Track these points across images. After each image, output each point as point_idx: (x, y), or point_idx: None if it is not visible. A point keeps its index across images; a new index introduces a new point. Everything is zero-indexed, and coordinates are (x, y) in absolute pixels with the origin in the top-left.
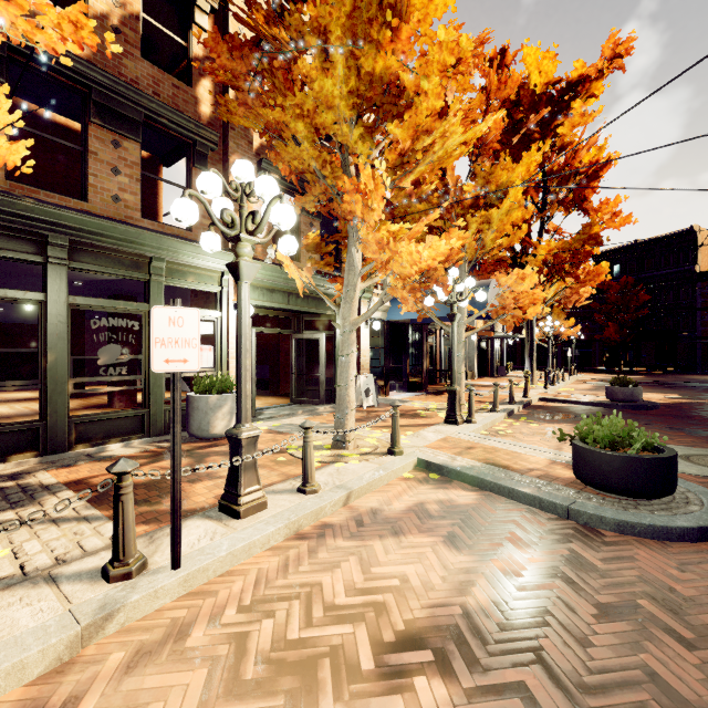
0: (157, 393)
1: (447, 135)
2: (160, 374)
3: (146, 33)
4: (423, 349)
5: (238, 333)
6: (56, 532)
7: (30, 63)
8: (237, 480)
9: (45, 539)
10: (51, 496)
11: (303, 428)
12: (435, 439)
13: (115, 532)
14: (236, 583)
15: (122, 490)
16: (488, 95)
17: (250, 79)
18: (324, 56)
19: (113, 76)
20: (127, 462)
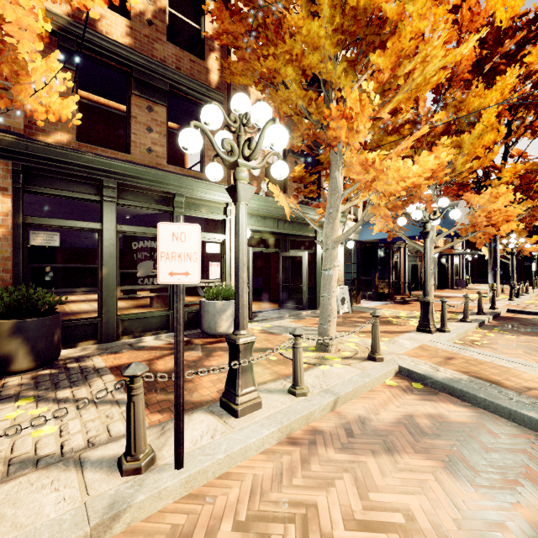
0: None
1: (427, 60)
2: None
3: (171, 23)
4: (389, 264)
5: (236, 249)
6: (94, 413)
7: (92, 54)
8: (235, 381)
9: (85, 419)
10: (98, 378)
11: (293, 335)
12: (411, 347)
13: (128, 429)
14: (232, 489)
15: (133, 391)
16: (460, 29)
17: (247, 37)
18: (310, 5)
19: (147, 57)
20: (138, 366)
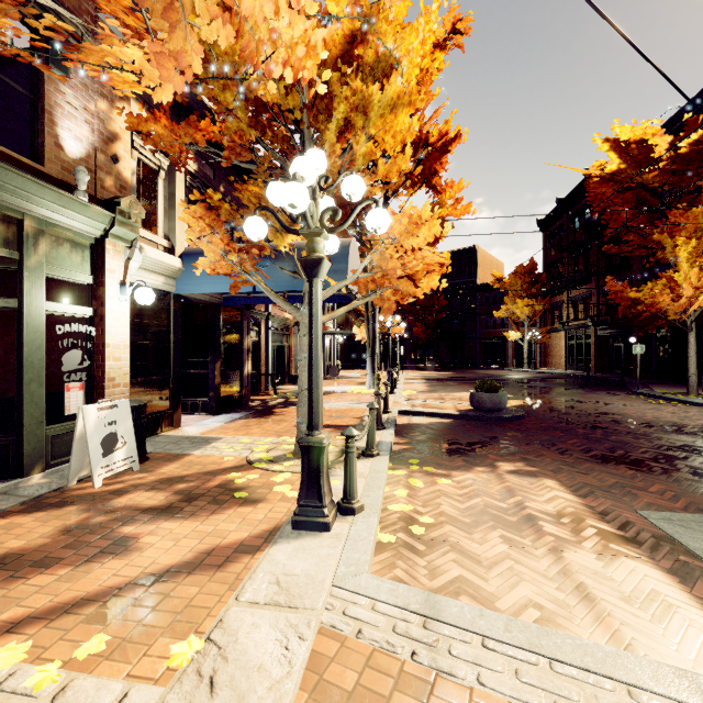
0: None
1: None
2: None
3: None
4: (242, 345)
5: None
6: None
7: None
8: None
9: None
10: None
11: None
12: (284, 698)
13: None
14: None
15: None
16: None
17: None
18: None
19: None
20: None
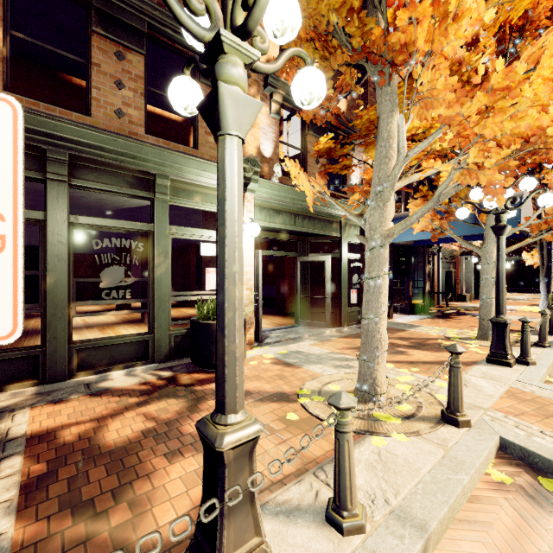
0: (162, 317)
1: None
2: (165, 297)
3: None
4: (424, 271)
5: (218, 235)
6: None
7: None
8: (213, 533)
9: None
10: None
11: (336, 408)
12: (497, 393)
13: None
14: None
15: None
16: None
17: None
18: None
19: None
20: None
